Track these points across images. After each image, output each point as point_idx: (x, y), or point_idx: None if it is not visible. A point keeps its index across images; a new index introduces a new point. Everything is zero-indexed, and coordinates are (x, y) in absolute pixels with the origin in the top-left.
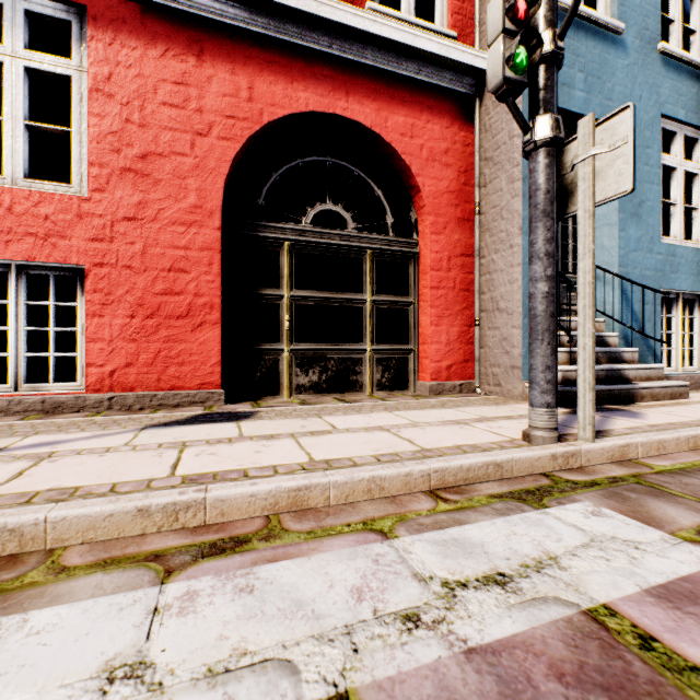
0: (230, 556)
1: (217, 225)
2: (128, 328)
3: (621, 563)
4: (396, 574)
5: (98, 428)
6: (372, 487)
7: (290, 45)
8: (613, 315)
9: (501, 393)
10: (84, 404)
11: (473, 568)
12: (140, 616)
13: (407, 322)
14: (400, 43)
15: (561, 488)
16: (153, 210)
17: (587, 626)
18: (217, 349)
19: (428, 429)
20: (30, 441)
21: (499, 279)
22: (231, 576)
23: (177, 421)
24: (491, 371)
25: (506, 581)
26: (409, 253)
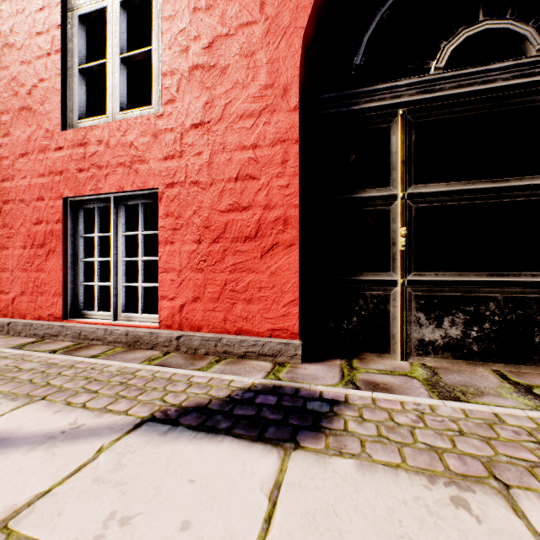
0: None
1: (292, 105)
2: (195, 256)
3: None
4: None
5: (106, 400)
6: None
7: None
8: None
9: None
10: (157, 340)
11: None
12: None
13: None
14: None
15: None
16: (219, 107)
17: None
18: (292, 281)
19: None
20: None
21: None
22: None
23: (203, 408)
24: None
25: None
26: None
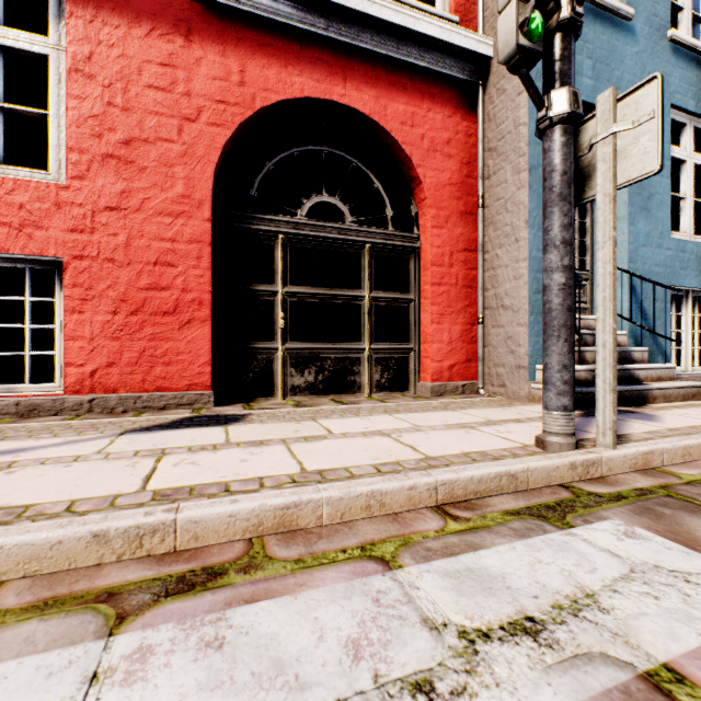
0: (199, 594)
1: (206, 217)
2: (110, 325)
3: (674, 603)
4: (401, 620)
5: (73, 433)
6: (371, 503)
7: (284, 27)
8: (621, 313)
9: (506, 394)
10: (62, 406)
11: (494, 610)
12: (72, 686)
13: (407, 320)
14: (401, 26)
15: (584, 502)
16: (138, 199)
17: (651, 699)
18: (206, 348)
19: (431, 433)
20: None
21: (503, 275)
22: (197, 624)
23: (161, 425)
24: (495, 371)
25: (538, 629)
26: (409, 248)
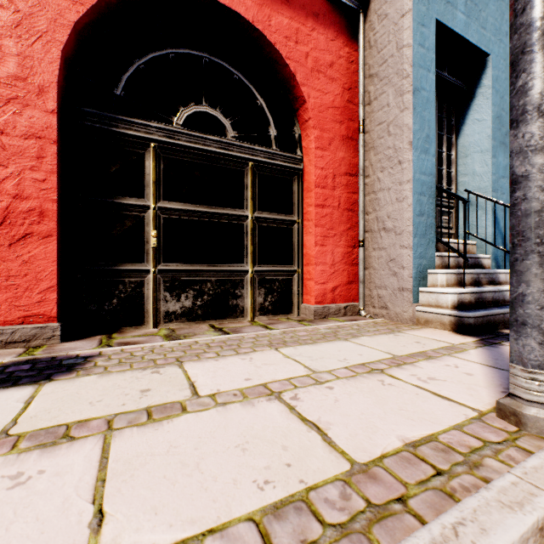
0: None
1: (49, 107)
2: None
3: None
4: None
5: None
6: None
7: None
8: (485, 238)
9: (388, 316)
10: None
11: None
12: None
13: (291, 241)
14: None
15: None
16: None
17: None
18: (49, 270)
19: (337, 389)
20: None
21: (385, 198)
22: None
23: None
24: (377, 293)
25: None
26: (293, 169)
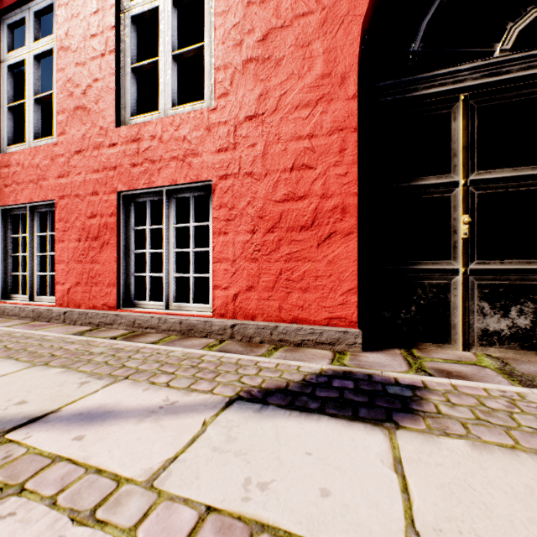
0: None
1: (350, 93)
2: (249, 246)
3: None
4: None
5: (187, 381)
6: None
7: None
8: None
9: None
10: (210, 329)
11: None
12: None
13: None
14: None
15: None
16: (274, 99)
17: None
18: (350, 270)
19: None
20: (96, 398)
21: None
22: None
23: (284, 390)
24: None
25: None
26: None
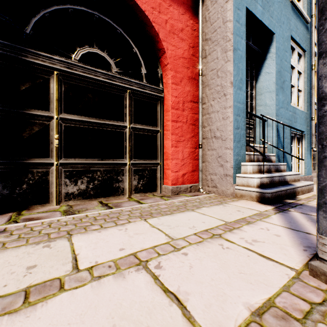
0: None
1: None
2: None
3: None
4: None
5: None
6: None
7: None
8: (272, 143)
9: (217, 192)
10: None
11: None
12: None
13: (155, 144)
14: None
15: None
16: None
17: None
18: None
19: (191, 255)
20: None
21: (215, 117)
22: None
23: None
24: (210, 177)
25: None
26: (157, 96)
